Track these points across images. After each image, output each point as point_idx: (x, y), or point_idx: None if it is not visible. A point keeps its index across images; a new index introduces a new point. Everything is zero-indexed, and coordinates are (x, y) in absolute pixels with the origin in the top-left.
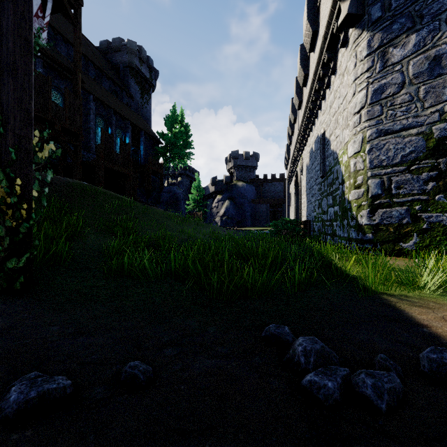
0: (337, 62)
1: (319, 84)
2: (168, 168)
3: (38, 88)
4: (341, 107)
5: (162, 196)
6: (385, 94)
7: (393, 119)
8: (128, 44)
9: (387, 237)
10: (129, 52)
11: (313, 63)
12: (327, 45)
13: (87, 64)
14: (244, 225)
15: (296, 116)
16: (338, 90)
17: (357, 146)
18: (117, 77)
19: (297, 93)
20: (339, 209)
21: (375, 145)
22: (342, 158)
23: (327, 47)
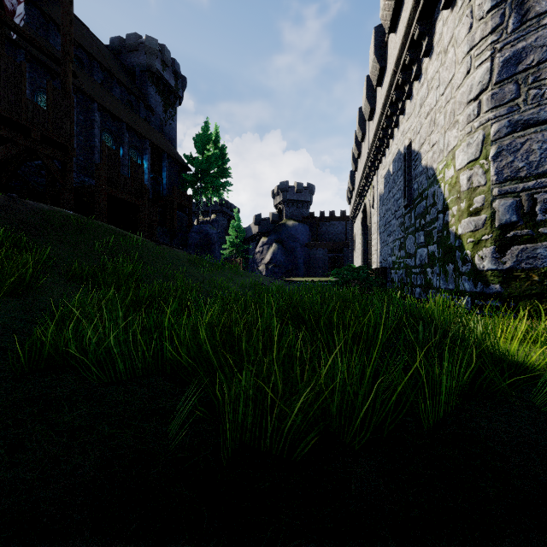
0: (434, 36)
1: (403, 77)
2: (199, 202)
3: (5, 77)
4: (441, 100)
5: (190, 237)
6: (525, 64)
7: (539, 103)
8: (146, 41)
9: (527, 290)
10: (148, 52)
11: (394, 49)
12: (420, 11)
13: (91, 64)
14: (296, 275)
15: (365, 132)
16: (436, 76)
17: (474, 150)
18: (133, 84)
19: (369, 98)
20: (437, 249)
21: (506, 146)
22: (444, 174)
23: (419, 15)
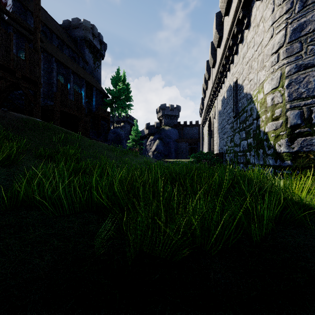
0: (251, 17)
1: (233, 41)
2: (114, 115)
3: (0, 41)
4: (255, 54)
5: (109, 136)
6: (305, 31)
7: (313, 53)
8: (83, 22)
9: (307, 163)
10: (84, 29)
11: (227, 25)
12: (243, 2)
13: (51, 35)
14: (170, 158)
15: (210, 74)
16: (252, 40)
17: (275, 82)
18: (75, 47)
19: (212, 54)
20: (253, 141)
21: (294, 79)
22: (257, 97)
23: (242, 4)
